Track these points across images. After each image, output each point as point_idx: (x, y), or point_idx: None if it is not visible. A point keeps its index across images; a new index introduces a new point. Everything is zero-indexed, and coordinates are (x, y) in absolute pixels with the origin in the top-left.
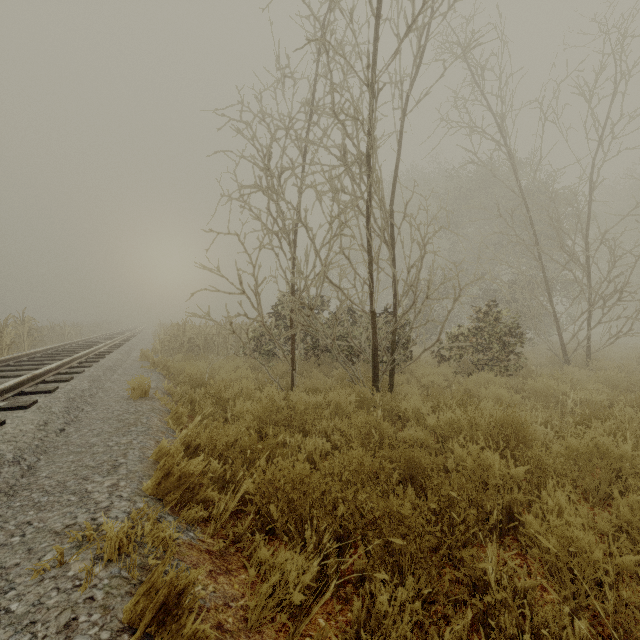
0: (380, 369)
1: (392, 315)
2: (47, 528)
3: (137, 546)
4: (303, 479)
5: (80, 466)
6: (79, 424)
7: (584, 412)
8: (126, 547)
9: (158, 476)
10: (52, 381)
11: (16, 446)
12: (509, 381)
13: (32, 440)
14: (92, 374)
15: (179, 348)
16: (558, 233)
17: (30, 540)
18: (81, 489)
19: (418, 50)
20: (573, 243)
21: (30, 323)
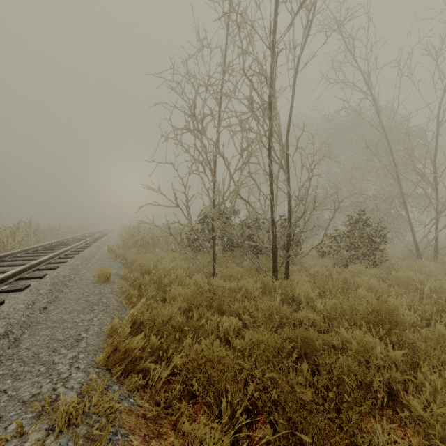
0: (278, 262)
1: (286, 221)
2: (17, 397)
3: (84, 418)
4: (220, 359)
5: (52, 339)
6: (58, 303)
7: (439, 298)
8: (75, 419)
9: (108, 351)
10: (44, 269)
11: (8, 322)
12: (376, 271)
13: (21, 317)
14: (72, 263)
15: (135, 244)
16: (412, 160)
17: (2, 408)
18: (49, 360)
19: (307, 24)
20: (424, 167)
21: (35, 226)
